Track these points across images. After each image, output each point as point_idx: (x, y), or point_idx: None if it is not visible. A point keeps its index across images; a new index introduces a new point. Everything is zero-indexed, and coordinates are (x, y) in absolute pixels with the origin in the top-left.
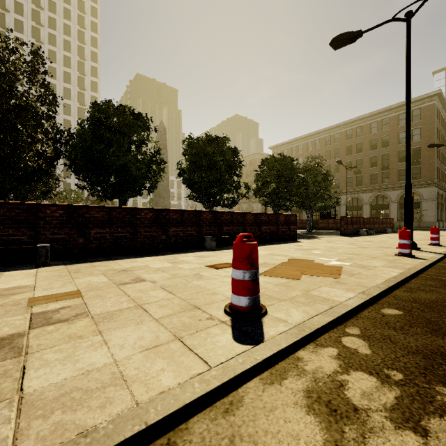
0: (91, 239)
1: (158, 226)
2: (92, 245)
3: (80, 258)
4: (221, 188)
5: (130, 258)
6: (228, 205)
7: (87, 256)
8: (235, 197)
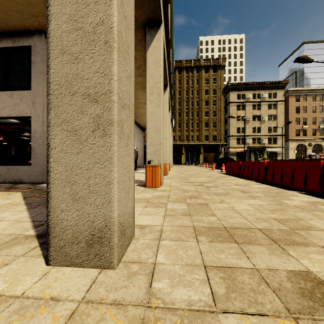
0: None
1: None
2: None
3: None
4: None
5: None
6: None
7: None
8: None
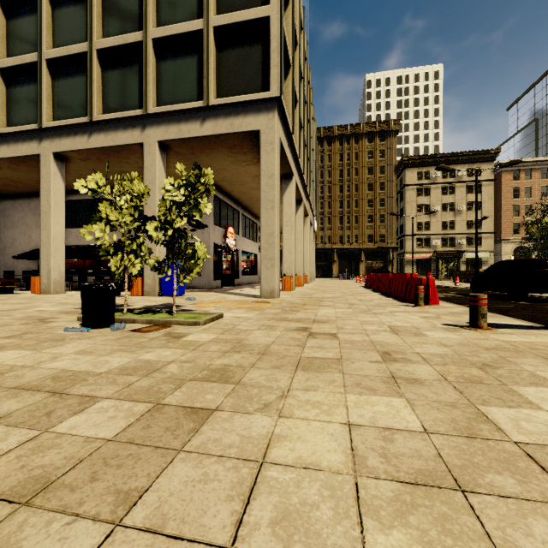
0: None
1: None
2: None
3: None
4: None
5: None
6: None
7: None
8: None
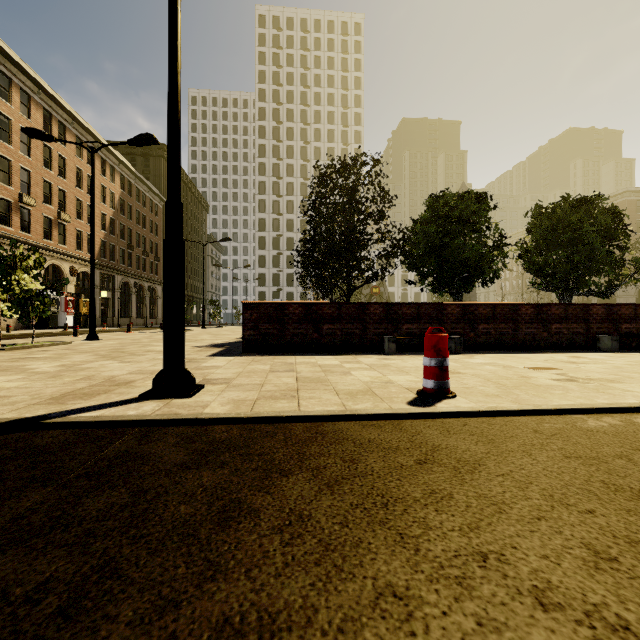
0: (479, 334)
1: (539, 323)
2: (479, 339)
3: (471, 350)
4: (593, 270)
5: (522, 353)
6: (598, 294)
7: (476, 349)
8: (612, 281)
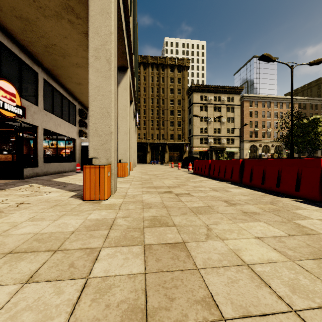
0: None
1: None
2: None
3: None
4: None
5: None
6: None
7: None
8: None
